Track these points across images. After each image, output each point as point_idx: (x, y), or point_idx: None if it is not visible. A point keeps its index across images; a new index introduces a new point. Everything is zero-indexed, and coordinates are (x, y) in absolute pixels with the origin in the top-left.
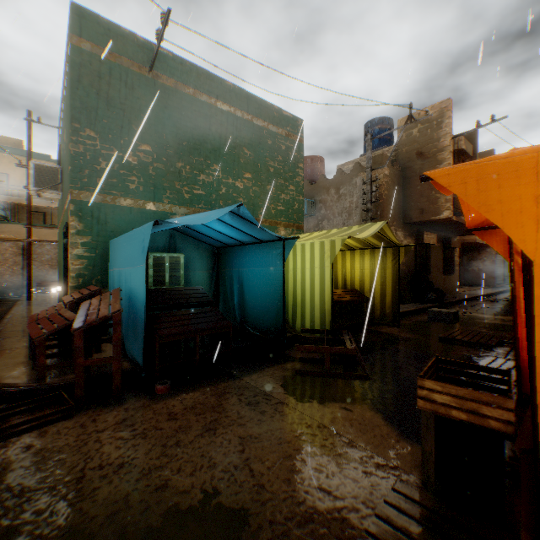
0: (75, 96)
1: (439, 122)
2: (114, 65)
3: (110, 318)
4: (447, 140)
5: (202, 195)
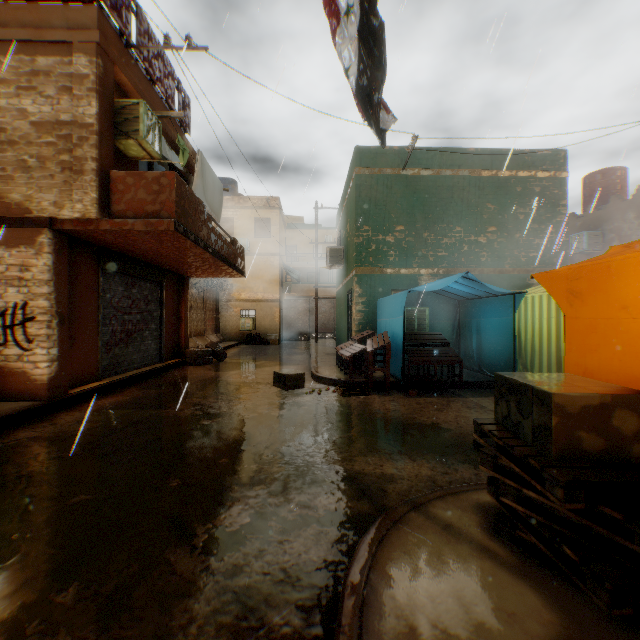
0: (357, 206)
1: None
2: (379, 176)
3: (382, 348)
4: None
5: (445, 256)
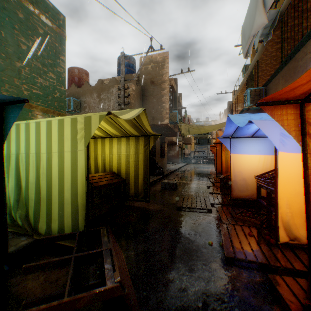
0: None
1: (163, 65)
2: None
3: None
4: (167, 76)
5: None
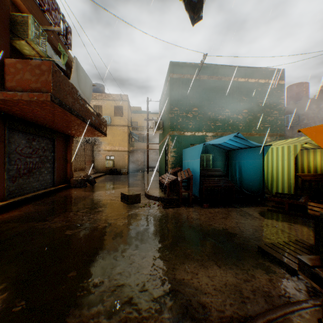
0: (171, 96)
1: None
2: (183, 79)
3: (187, 178)
4: None
5: (220, 125)
